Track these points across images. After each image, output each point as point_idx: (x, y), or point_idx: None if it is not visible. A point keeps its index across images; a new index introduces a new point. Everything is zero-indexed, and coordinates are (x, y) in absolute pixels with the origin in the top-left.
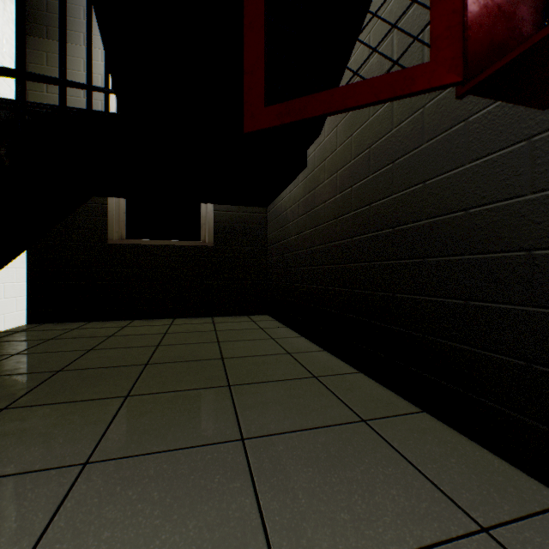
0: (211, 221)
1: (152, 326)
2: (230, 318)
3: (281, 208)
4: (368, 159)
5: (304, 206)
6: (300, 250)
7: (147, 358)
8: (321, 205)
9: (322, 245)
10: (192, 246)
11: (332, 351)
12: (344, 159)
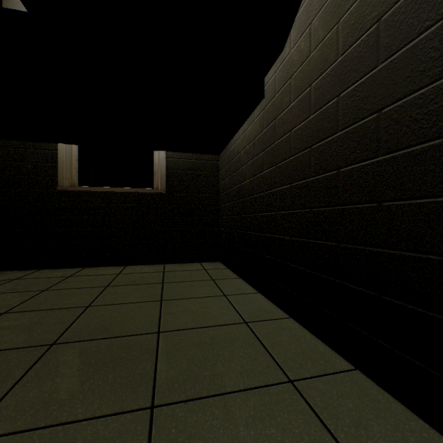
0: (163, 168)
1: (98, 276)
2: (182, 266)
3: (234, 152)
4: (375, 40)
5: (261, 143)
6: (256, 193)
7: (61, 330)
8: (284, 136)
9: (287, 185)
10: (144, 193)
11: (302, 321)
12: (323, 63)
